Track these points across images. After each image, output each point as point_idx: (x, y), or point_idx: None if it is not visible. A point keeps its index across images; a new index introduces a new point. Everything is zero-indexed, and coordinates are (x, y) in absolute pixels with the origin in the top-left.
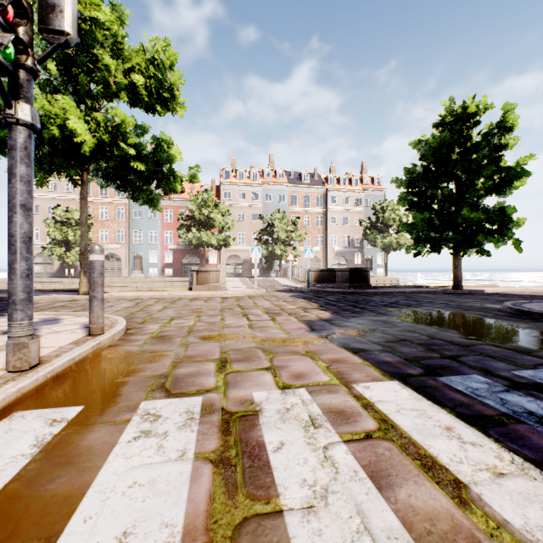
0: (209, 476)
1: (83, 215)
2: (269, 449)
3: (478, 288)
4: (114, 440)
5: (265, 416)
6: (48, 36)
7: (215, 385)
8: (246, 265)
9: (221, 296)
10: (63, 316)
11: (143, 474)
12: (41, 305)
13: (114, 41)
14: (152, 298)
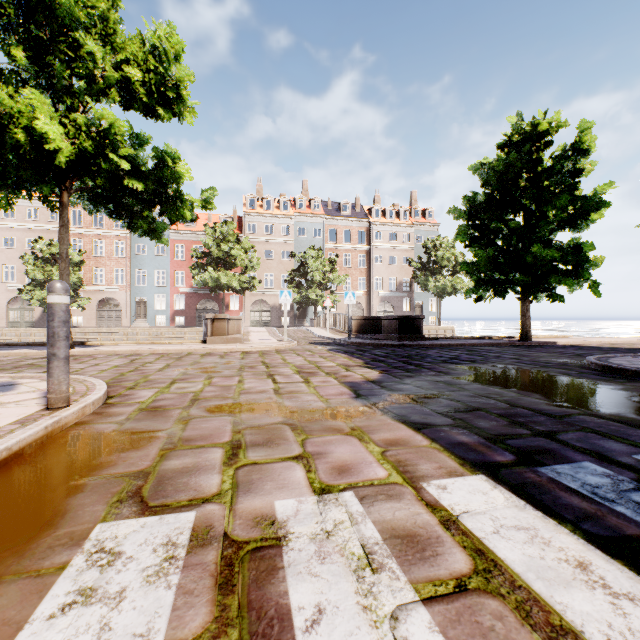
0: None
1: (63, 247)
2: (297, 625)
3: (549, 339)
4: (23, 615)
5: (293, 548)
6: None
7: (218, 489)
8: (274, 313)
9: (241, 350)
10: (22, 380)
11: None
12: (1, 364)
13: (104, 26)
14: (153, 353)
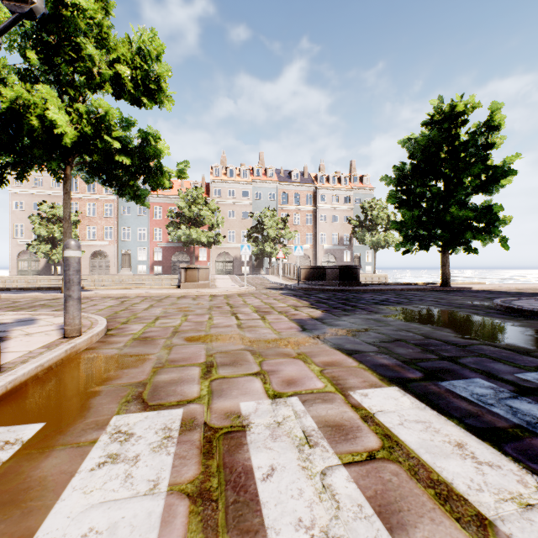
0: (184, 517)
1: (66, 210)
2: (257, 476)
3: (466, 285)
4: (73, 468)
5: (254, 432)
6: (10, 3)
7: (198, 394)
8: (236, 263)
9: (209, 294)
10: (40, 316)
11: (103, 516)
12: (20, 304)
13: (99, 31)
14: (138, 296)
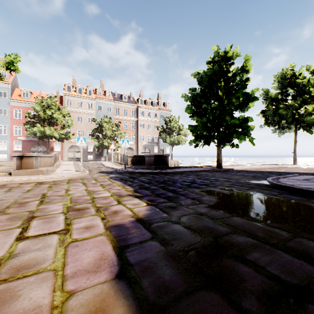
0: None
1: None
2: None
3: (228, 166)
4: None
5: None
6: None
7: None
8: (83, 153)
9: (38, 181)
10: None
11: None
12: None
13: None
14: None
